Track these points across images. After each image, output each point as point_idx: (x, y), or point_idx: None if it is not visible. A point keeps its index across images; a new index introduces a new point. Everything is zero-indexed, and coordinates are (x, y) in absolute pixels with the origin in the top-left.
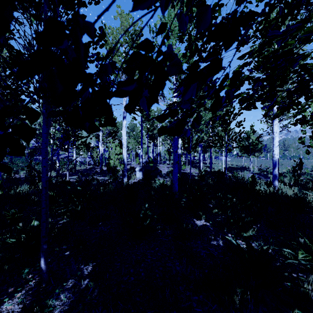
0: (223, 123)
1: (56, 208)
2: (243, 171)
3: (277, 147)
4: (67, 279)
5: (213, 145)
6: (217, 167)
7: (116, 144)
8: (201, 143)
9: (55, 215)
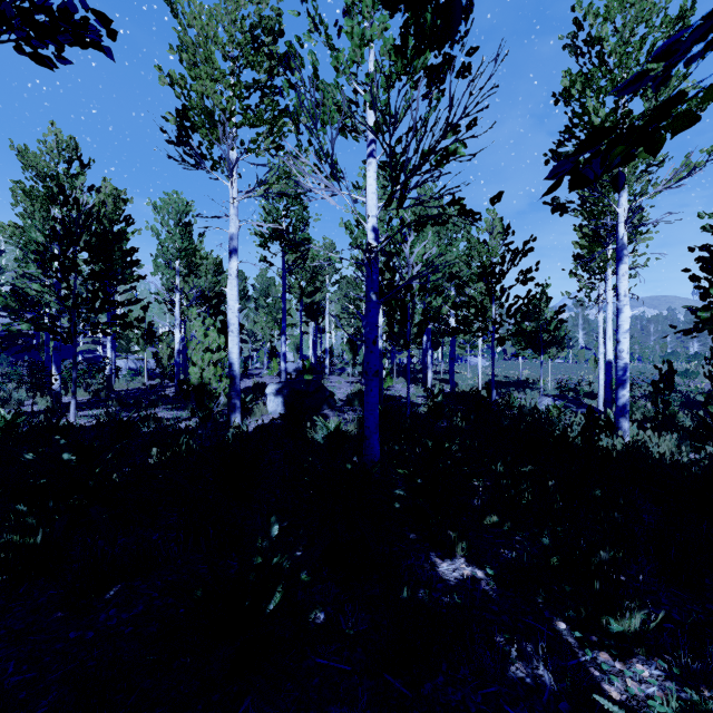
0: (487, 273)
1: None
2: (522, 390)
3: (627, 333)
4: None
5: (462, 330)
6: (464, 381)
7: (208, 321)
8: (435, 321)
9: None
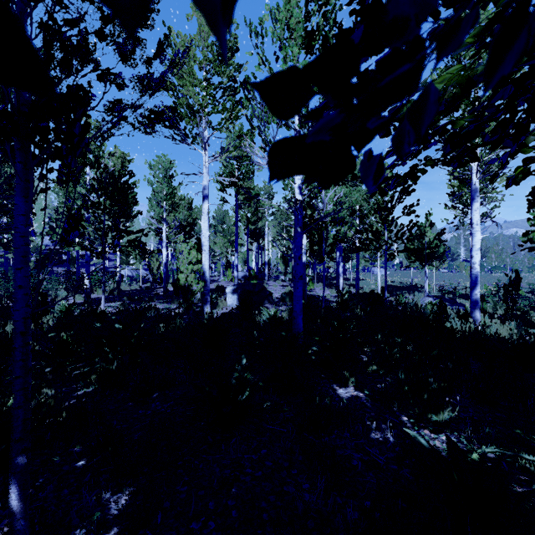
0: (380, 208)
1: (70, 365)
2: (412, 293)
3: (478, 250)
4: (72, 530)
5: (363, 248)
6: (368, 286)
7: (190, 244)
8: (342, 243)
9: (70, 380)
